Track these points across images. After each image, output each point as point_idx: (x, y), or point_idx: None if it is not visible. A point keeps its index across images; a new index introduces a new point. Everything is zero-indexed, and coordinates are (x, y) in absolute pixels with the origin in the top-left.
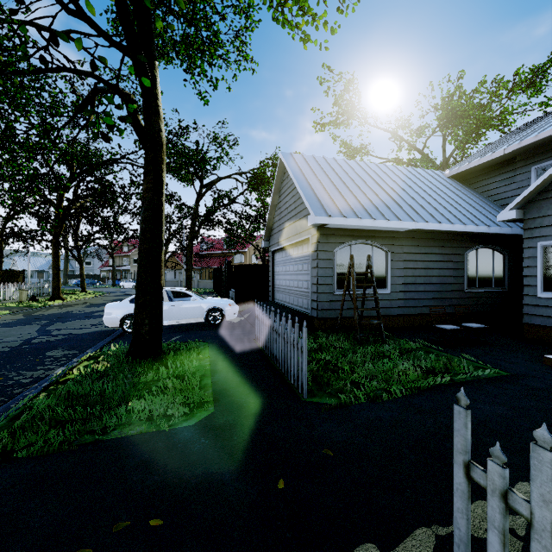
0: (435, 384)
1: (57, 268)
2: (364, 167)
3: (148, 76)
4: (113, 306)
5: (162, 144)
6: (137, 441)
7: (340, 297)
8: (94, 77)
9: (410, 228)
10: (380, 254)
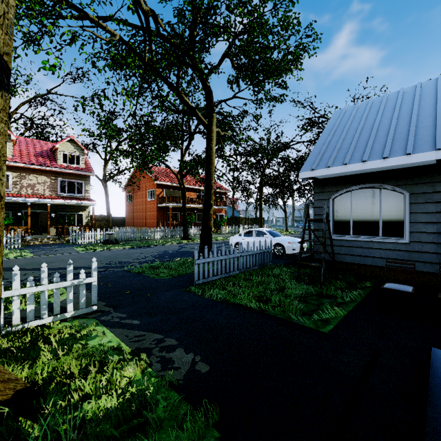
0: (248, 306)
1: (261, 216)
2: (440, 83)
3: (206, 125)
4: (232, 237)
5: (211, 155)
6: (143, 276)
7: (336, 242)
8: (199, 132)
9: (427, 160)
10: (394, 196)
